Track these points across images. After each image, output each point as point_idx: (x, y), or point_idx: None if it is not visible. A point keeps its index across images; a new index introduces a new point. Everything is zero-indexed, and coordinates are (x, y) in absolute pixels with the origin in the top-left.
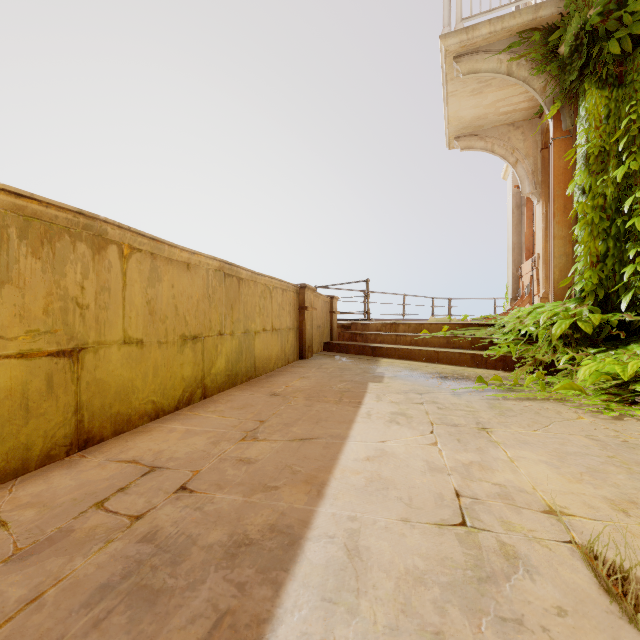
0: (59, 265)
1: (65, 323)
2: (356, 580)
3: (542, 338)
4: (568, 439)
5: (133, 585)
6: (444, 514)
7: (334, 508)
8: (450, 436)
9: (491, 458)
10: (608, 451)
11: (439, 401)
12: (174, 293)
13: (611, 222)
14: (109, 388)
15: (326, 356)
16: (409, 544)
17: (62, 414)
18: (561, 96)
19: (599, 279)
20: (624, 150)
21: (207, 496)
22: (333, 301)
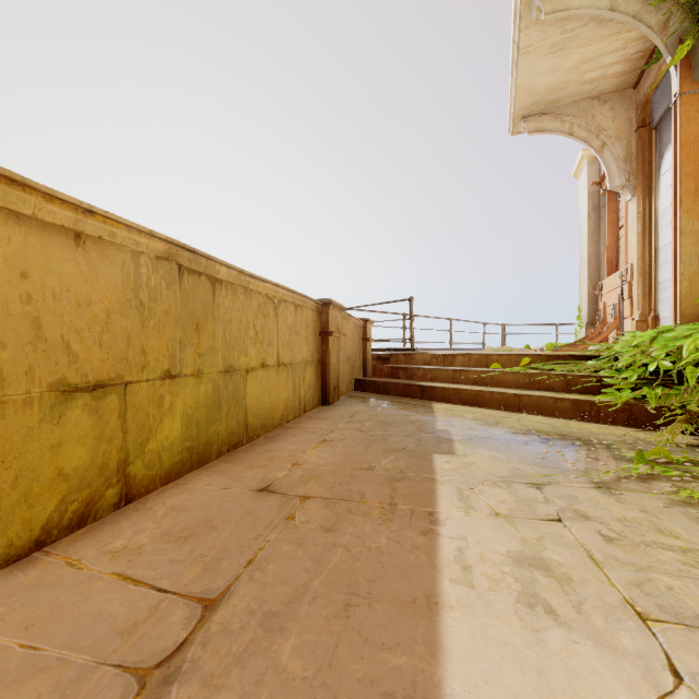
0: None
1: None
2: None
3: (693, 378)
4: None
5: None
6: None
7: None
8: None
9: None
10: None
11: (588, 511)
12: (29, 291)
13: None
14: None
15: (359, 399)
16: None
17: None
18: (693, 31)
19: None
20: None
21: None
22: (367, 325)
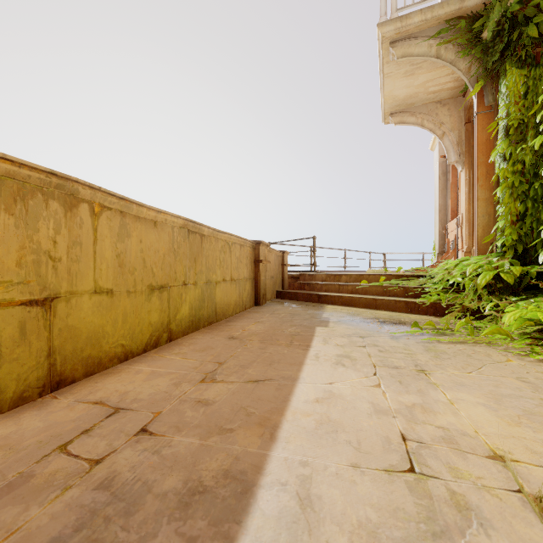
0: (32, 221)
1: (38, 274)
2: (309, 534)
3: (468, 287)
4: (501, 381)
5: (84, 539)
6: (392, 459)
7: (286, 452)
8: (392, 378)
9: (432, 400)
10: (540, 393)
11: (379, 344)
12: (142, 247)
13: (529, 185)
14: (81, 334)
15: (278, 303)
16: (360, 493)
17: (35, 358)
18: (484, 76)
19: (518, 235)
20: (541, 122)
21: (165, 439)
22: (284, 255)
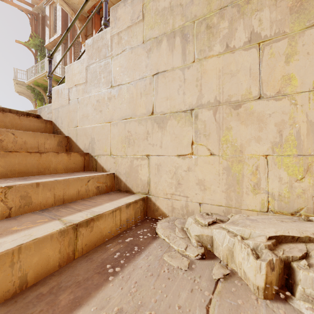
0: None
1: None
2: None
3: None
4: None
5: None
6: None
7: None
8: None
9: None
10: None
11: None
12: None
13: None
14: None
15: None
16: None
17: None
18: (36, 98)
19: None
20: None
21: None
22: None
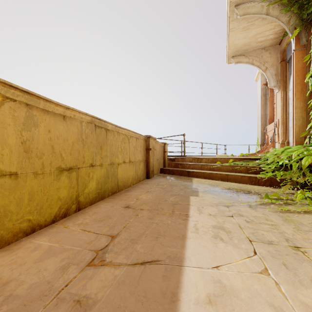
0: None
1: None
2: None
3: (295, 167)
4: None
5: None
6: None
7: None
8: (274, 259)
9: None
10: None
11: (243, 214)
12: (50, 136)
13: None
14: None
15: (162, 176)
16: None
17: None
18: (300, 24)
19: None
20: None
21: None
22: (165, 146)
